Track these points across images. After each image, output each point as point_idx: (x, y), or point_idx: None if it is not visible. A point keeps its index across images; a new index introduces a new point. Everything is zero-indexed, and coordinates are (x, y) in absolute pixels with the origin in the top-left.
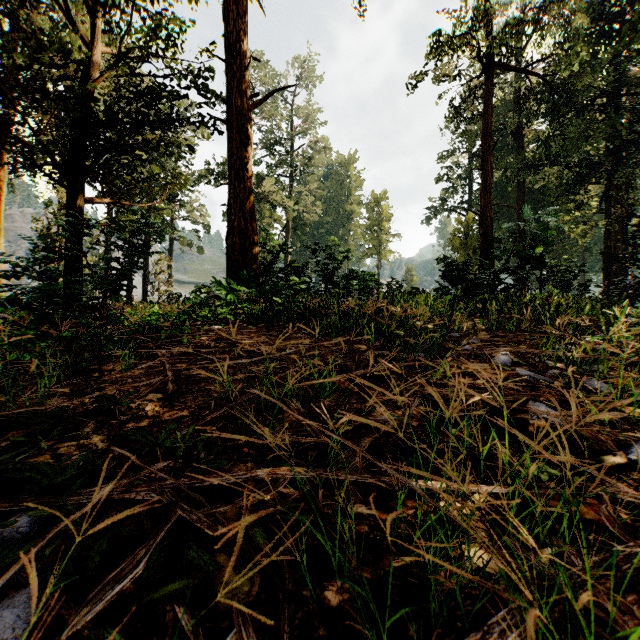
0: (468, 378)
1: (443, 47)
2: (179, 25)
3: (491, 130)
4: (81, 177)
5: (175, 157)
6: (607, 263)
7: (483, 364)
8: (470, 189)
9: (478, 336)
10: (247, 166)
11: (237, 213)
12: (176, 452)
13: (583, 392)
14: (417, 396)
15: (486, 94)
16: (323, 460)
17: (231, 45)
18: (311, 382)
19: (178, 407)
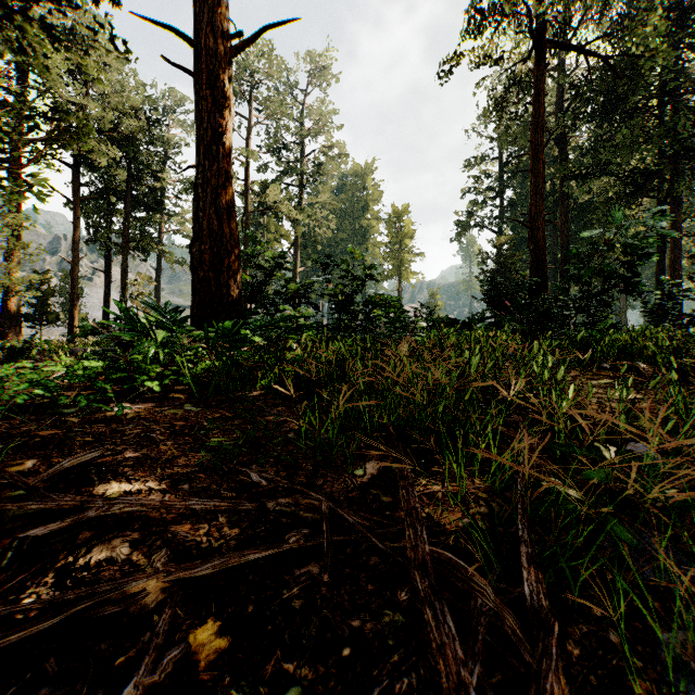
0: None
1: (486, 16)
2: None
3: (543, 122)
4: None
5: (161, 158)
6: (660, 287)
7: None
8: (503, 203)
9: None
10: (222, 138)
11: (207, 208)
12: None
13: None
14: None
15: (537, 78)
16: None
17: None
18: None
19: None
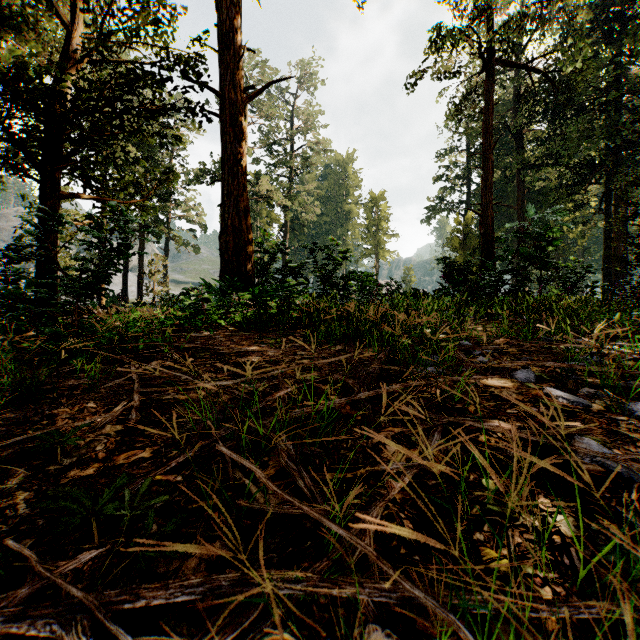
0: (490, 399)
1: (443, 43)
2: (162, 2)
3: (492, 128)
4: (52, 168)
5: (171, 155)
6: (607, 263)
7: (504, 380)
8: (469, 189)
9: (493, 345)
10: (241, 162)
11: (231, 211)
12: (121, 521)
13: (630, 419)
14: (436, 430)
15: (487, 91)
16: (319, 537)
17: (224, 35)
18: (301, 441)
19: (140, 444)
